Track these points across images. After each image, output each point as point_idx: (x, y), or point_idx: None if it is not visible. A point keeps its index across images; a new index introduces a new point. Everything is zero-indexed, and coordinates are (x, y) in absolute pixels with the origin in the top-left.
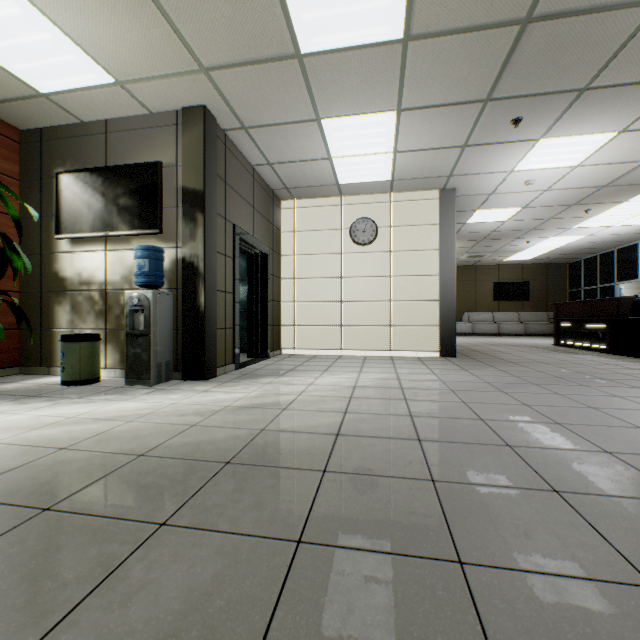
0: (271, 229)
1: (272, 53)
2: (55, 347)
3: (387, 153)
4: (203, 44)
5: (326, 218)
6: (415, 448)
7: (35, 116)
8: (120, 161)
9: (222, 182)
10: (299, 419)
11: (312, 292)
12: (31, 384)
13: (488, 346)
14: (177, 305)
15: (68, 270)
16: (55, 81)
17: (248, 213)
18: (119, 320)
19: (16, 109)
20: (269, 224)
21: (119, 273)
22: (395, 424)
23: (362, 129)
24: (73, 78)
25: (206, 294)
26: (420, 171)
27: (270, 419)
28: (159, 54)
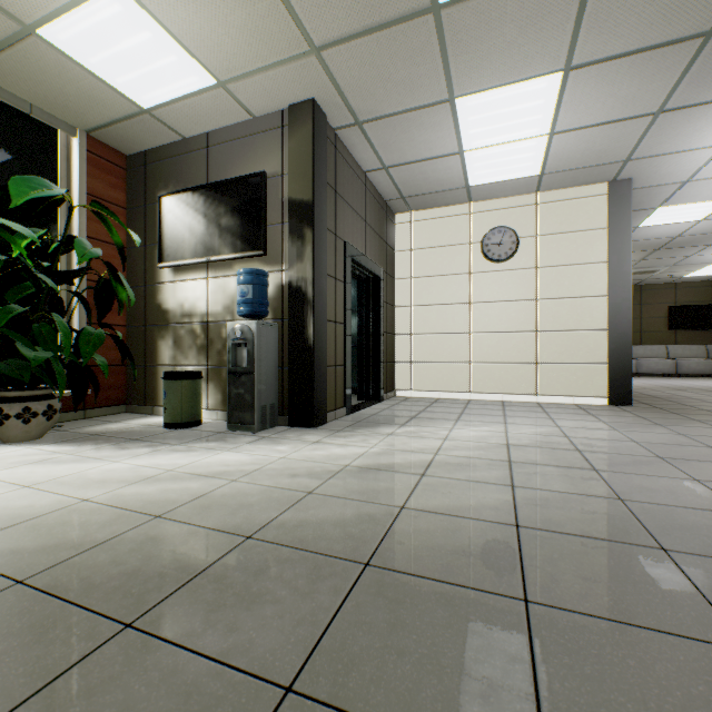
0: (384, 248)
1: (400, 10)
2: (158, 385)
3: (539, 136)
4: (315, 13)
5: (450, 231)
6: (666, 567)
7: (139, 137)
8: (222, 177)
9: (332, 191)
10: (448, 493)
11: (432, 322)
12: (134, 425)
13: (670, 391)
14: (282, 338)
15: (170, 301)
16: (157, 92)
17: (360, 228)
18: (221, 356)
19: (121, 132)
20: (382, 242)
21: (221, 303)
22: (602, 513)
23: (509, 105)
24: (174, 85)
25: (315, 324)
26: (583, 158)
27: (408, 490)
28: (264, 37)
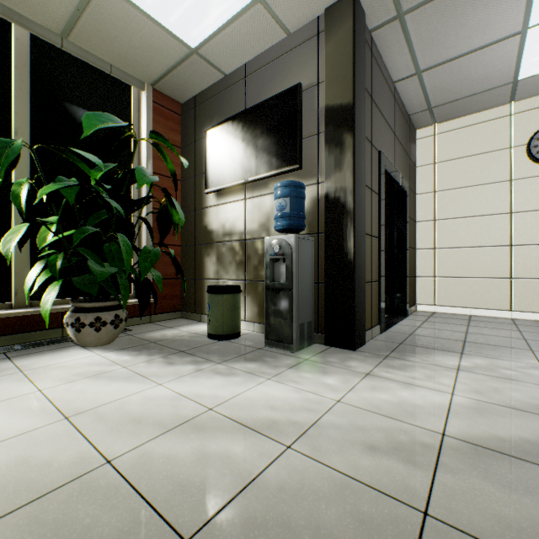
0: (407, 162)
1: None
2: (204, 296)
3: None
4: None
5: (483, 137)
6: None
7: (190, 83)
8: (257, 102)
9: (368, 97)
10: None
11: (460, 235)
12: (185, 332)
13: None
14: (317, 253)
15: (214, 223)
16: (202, 25)
17: (389, 140)
18: (256, 271)
19: (176, 79)
20: (406, 156)
21: (256, 221)
22: None
23: None
24: (216, 12)
25: (355, 237)
26: None
27: None
28: None
